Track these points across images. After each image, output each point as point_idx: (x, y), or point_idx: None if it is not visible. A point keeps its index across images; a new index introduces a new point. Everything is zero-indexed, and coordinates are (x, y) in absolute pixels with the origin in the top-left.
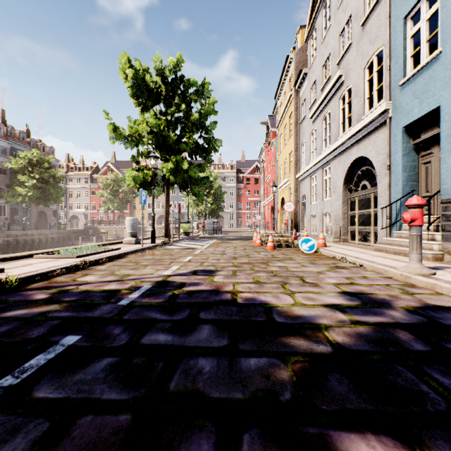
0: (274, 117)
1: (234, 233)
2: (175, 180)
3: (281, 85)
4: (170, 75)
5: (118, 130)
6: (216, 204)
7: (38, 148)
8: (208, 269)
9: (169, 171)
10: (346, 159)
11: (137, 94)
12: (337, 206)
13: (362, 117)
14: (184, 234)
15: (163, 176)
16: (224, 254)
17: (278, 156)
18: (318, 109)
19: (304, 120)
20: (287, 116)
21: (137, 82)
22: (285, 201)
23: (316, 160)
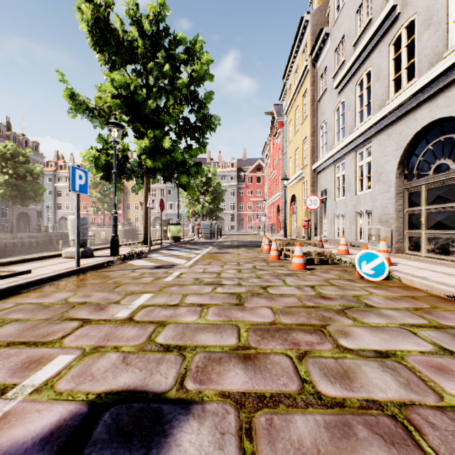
0: (280, 106)
1: (235, 237)
2: (154, 165)
3: (292, 60)
4: (151, 29)
5: (78, 98)
6: (215, 204)
7: (20, 142)
8: (151, 390)
9: (144, 152)
10: (404, 129)
11: (99, 44)
12: (386, 200)
13: (444, 53)
14: (172, 239)
15: (141, 162)
16: (218, 285)
17: (287, 146)
18: (349, 72)
19: (325, 94)
20: (299, 96)
21: (98, 26)
22: (296, 198)
23: (346, 140)
